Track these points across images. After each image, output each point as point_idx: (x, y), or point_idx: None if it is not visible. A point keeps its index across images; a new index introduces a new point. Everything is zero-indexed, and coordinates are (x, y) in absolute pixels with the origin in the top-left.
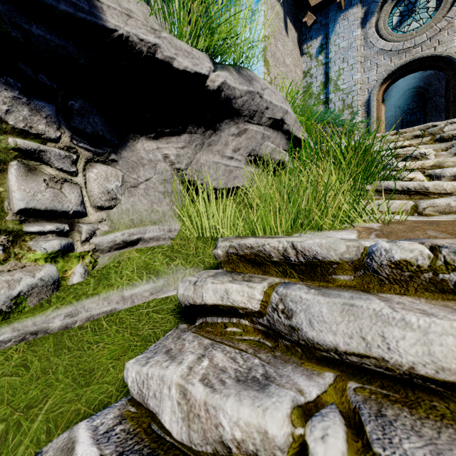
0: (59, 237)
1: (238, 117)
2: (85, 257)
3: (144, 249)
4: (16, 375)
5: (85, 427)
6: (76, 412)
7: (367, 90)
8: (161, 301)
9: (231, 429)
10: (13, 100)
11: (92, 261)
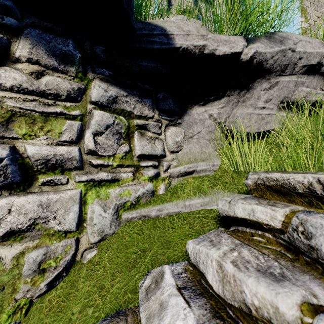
0: (153, 169)
1: (269, 74)
2: (165, 180)
3: (196, 177)
4: (138, 234)
5: (168, 267)
6: (163, 260)
7: None
8: (207, 211)
9: (251, 297)
10: (136, 101)
11: (169, 183)
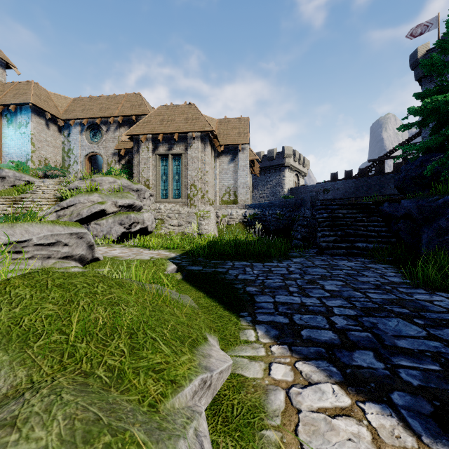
0: None
1: None
2: None
3: None
4: None
5: None
6: None
7: (82, 157)
8: None
9: None
10: None
11: None
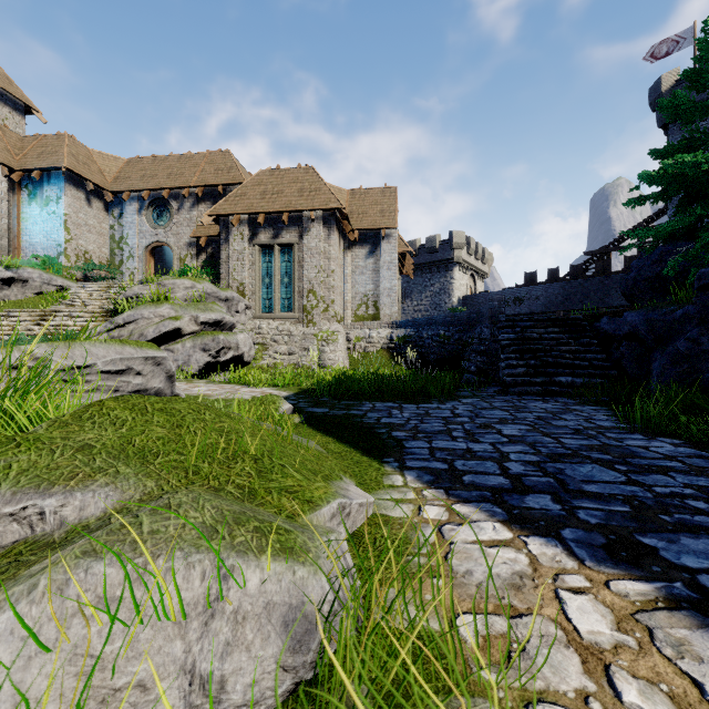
0: None
1: (18, 282)
2: None
3: None
4: None
5: None
6: None
7: (141, 249)
8: None
9: None
10: None
11: None
